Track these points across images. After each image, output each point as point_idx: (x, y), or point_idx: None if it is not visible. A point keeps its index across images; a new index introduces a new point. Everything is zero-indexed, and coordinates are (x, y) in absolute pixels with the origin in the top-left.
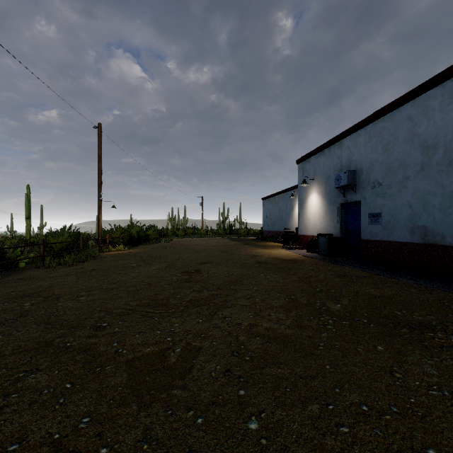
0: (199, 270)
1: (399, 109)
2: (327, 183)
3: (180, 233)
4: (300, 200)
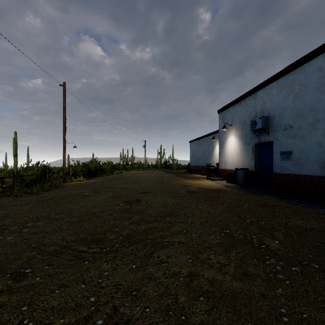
0: (139, 199)
1: (309, 62)
2: (243, 128)
3: (129, 167)
4: (220, 142)
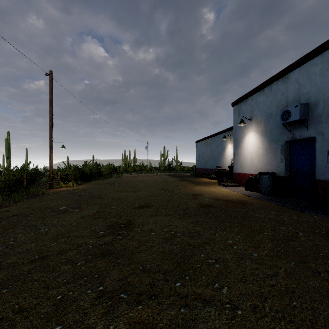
0: (131, 221)
1: None
2: (267, 121)
3: (130, 169)
4: (235, 140)
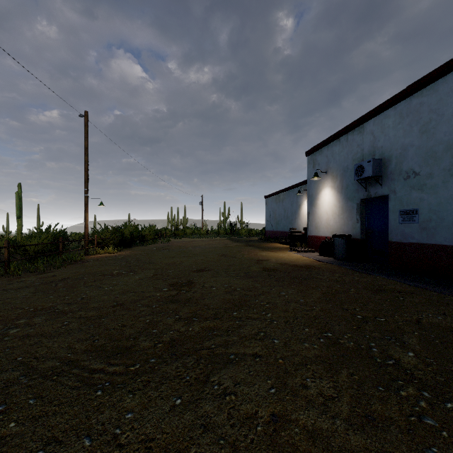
0: (192, 281)
1: (445, 78)
2: (343, 176)
3: (179, 233)
4: (310, 197)
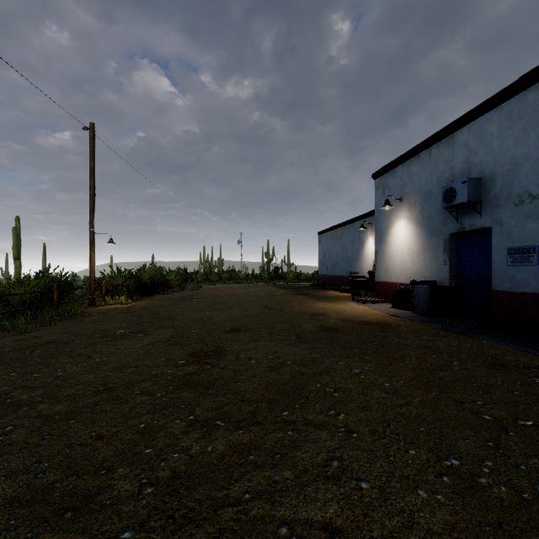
0: (222, 348)
1: None
2: (425, 204)
3: (213, 277)
4: (378, 232)
